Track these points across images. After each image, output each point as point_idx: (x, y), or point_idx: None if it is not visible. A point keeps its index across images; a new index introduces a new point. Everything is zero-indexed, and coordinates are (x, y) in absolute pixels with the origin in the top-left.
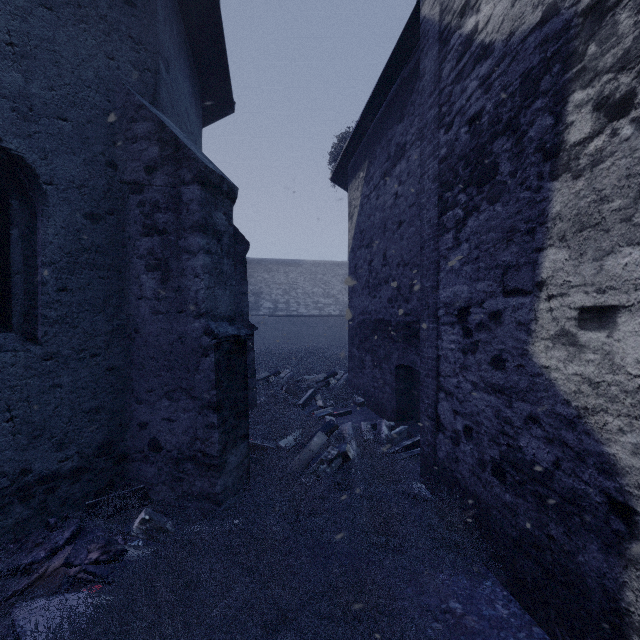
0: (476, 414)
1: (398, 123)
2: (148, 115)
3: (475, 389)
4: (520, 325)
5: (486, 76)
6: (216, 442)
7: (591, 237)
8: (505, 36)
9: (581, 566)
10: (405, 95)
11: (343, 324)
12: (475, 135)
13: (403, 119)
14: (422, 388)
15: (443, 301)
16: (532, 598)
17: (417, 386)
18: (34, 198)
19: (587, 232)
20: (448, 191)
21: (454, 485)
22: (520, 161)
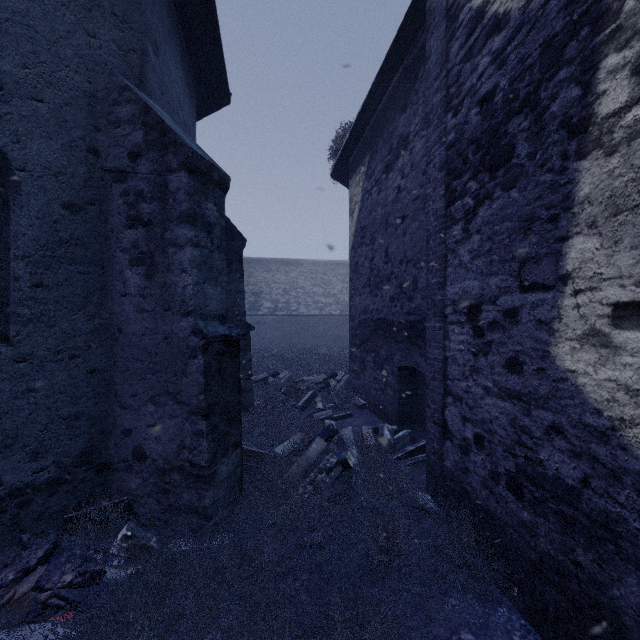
0: (488, 421)
1: (401, 113)
2: (132, 97)
3: (487, 394)
4: (540, 324)
5: (500, 50)
6: (205, 451)
7: (628, 222)
8: (522, 3)
9: (616, 601)
10: (408, 84)
11: (344, 324)
12: (487, 116)
13: (406, 109)
14: (427, 392)
15: (451, 298)
16: (555, 631)
17: (420, 388)
18: (6, 185)
19: (623, 216)
20: (456, 179)
21: (463, 498)
22: (540, 140)
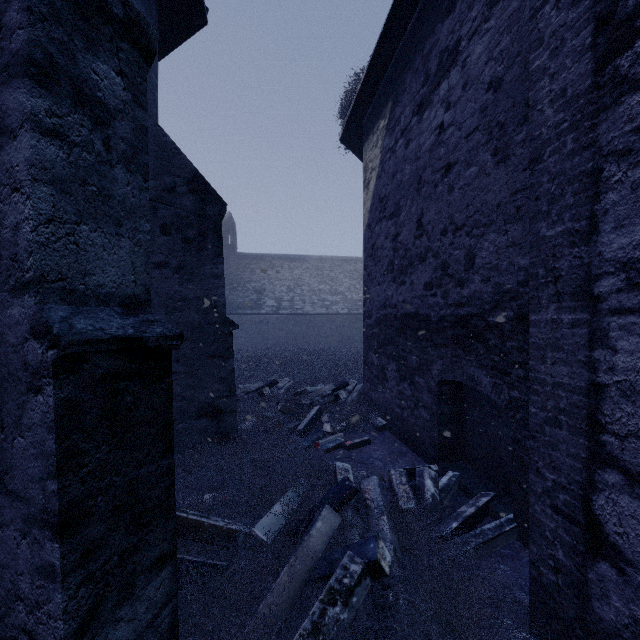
0: None
1: (444, 18)
2: None
3: None
4: None
5: None
6: (57, 616)
7: None
8: None
9: None
10: None
11: (352, 323)
12: None
13: (454, 6)
14: (535, 445)
15: (617, 258)
16: None
17: (470, 411)
18: None
19: None
20: None
21: None
22: None
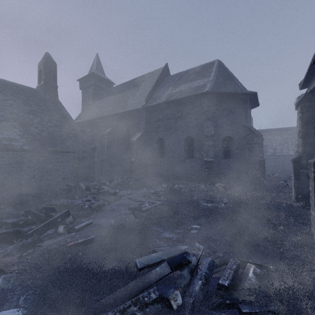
0: None
1: None
2: (247, 127)
3: None
4: None
5: None
6: (259, 175)
7: None
8: None
9: None
10: None
11: None
12: None
13: None
14: None
15: None
16: None
17: None
18: (232, 142)
19: None
20: None
21: None
22: None
